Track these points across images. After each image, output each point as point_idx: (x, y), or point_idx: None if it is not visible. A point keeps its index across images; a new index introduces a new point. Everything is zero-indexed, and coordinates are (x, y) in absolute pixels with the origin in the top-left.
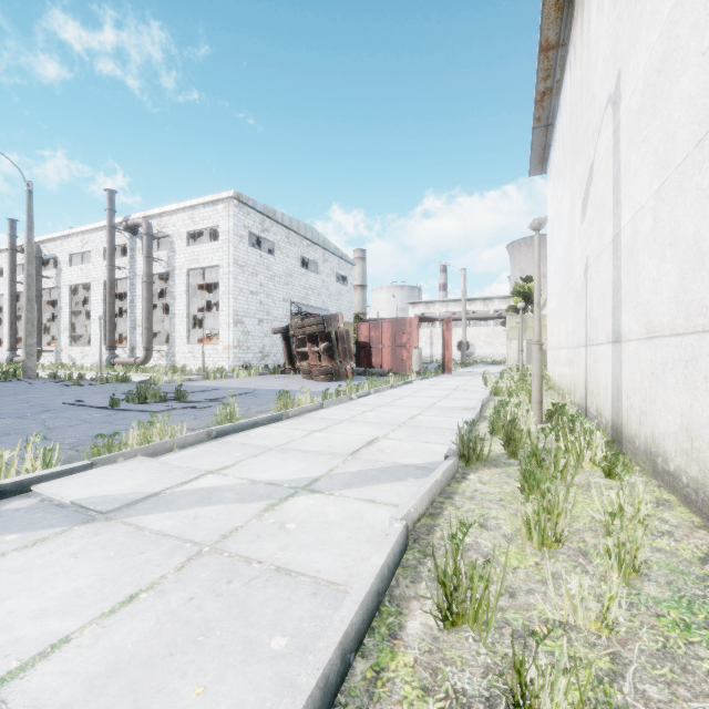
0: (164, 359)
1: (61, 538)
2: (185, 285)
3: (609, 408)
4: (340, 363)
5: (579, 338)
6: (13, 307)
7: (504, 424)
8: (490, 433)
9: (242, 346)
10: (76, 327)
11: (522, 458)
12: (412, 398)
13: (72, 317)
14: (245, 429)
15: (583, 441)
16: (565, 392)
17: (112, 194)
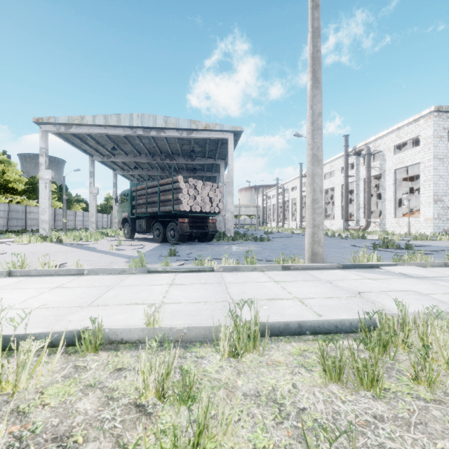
0: (377, 227)
1: (406, 279)
2: (392, 180)
3: None
4: None
5: None
6: (301, 203)
7: None
8: None
9: (441, 218)
10: (327, 210)
11: None
12: None
13: (325, 205)
14: None
15: None
16: None
17: (346, 137)
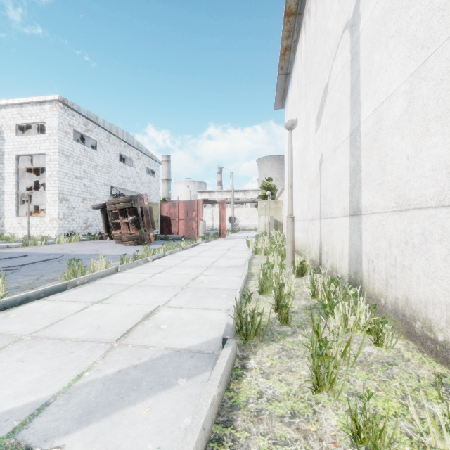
0: None
1: None
2: (14, 167)
3: (346, 267)
4: (145, 232)
5: (314, 213)
6: None
7: (275, 290)
8: (259, 293)
9: (67, 218)
10: None
11: (292, 322)
12: (197, 258)
13: None
14: (9, 307)
15: (347, 306)
16: (306, 252)
17: None
